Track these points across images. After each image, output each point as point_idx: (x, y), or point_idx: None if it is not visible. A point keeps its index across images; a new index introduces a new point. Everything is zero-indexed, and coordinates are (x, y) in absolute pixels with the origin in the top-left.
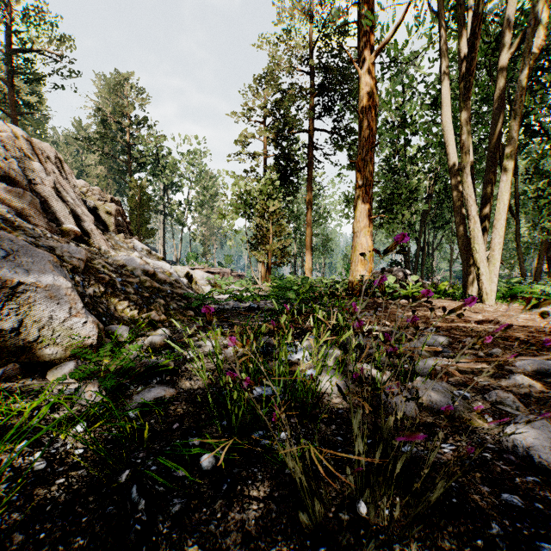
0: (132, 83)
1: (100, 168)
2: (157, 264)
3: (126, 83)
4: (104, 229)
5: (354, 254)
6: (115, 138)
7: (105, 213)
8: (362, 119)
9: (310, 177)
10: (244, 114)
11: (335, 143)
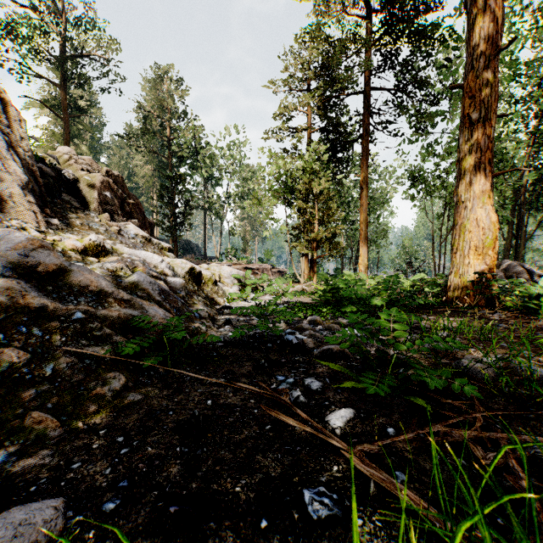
0: (171, 76)
1: (147, 167)
2: (137, 255)
3: (166, 76)
4: (80, 207)
5: (460, 237)
6: (156, 133)
7: (86, 185)
8: (479, 5)
9: (365, 150)
10: (284, 84)
11: (398, 104)
